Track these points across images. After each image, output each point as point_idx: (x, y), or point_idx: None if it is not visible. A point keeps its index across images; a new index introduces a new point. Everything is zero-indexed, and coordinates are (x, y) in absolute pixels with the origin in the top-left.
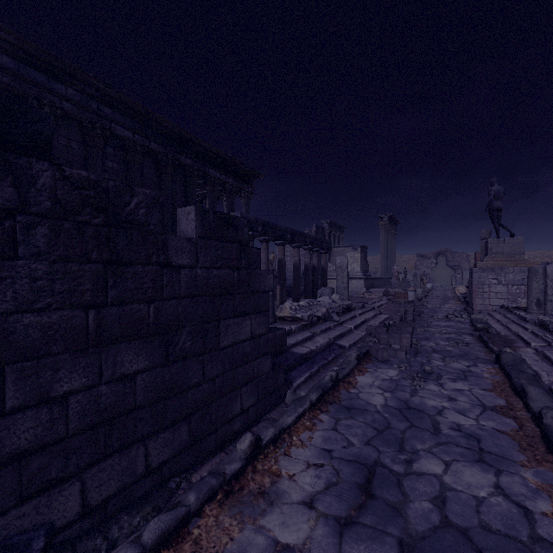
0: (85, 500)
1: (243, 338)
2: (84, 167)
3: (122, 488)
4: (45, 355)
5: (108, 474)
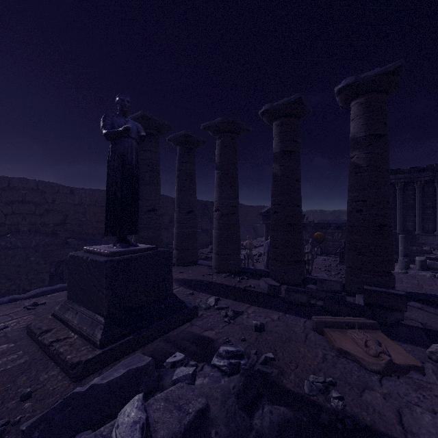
0: None
1: (413, 249)
2: (435, 195)
3: None
4: None
5: None
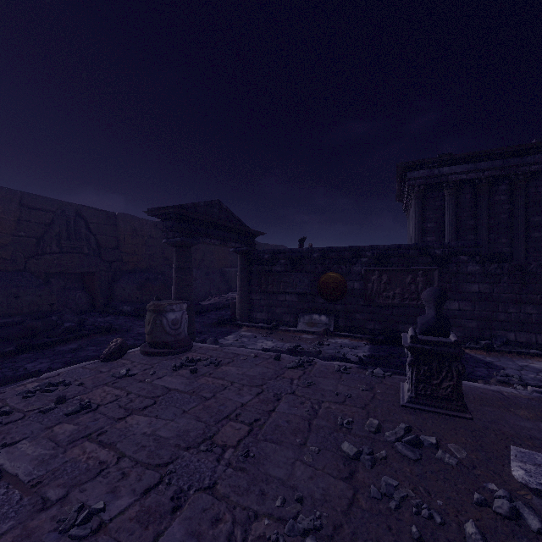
0: (515, 338)
1: None
2: None
3: (527, 342)
4: (506, 303)
5: (522, 336)
